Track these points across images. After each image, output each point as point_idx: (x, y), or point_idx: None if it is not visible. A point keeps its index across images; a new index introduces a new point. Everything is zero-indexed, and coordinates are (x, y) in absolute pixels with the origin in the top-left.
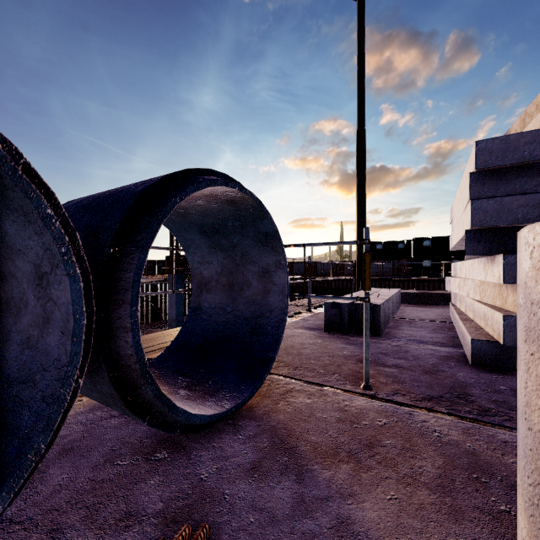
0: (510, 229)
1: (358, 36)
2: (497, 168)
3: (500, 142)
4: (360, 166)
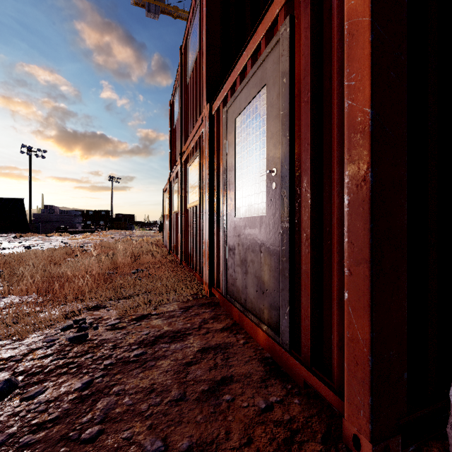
0: (37, 221)
1: (29, 166)
2: (35, 216)
3: (35, 214)
4: (30, 199)
